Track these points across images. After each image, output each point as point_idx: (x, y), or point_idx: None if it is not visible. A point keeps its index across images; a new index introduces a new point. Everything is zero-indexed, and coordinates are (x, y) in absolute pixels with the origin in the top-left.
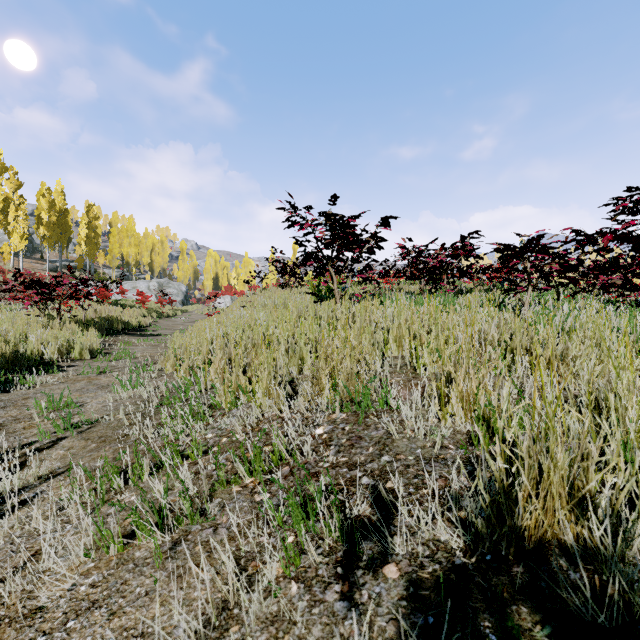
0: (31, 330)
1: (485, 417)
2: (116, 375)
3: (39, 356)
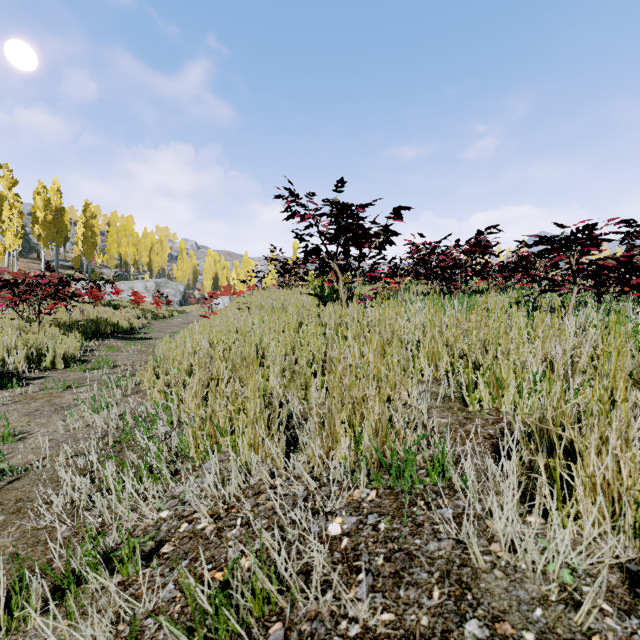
0: None
1: None
2: (84, 391)
3: (5, 365)
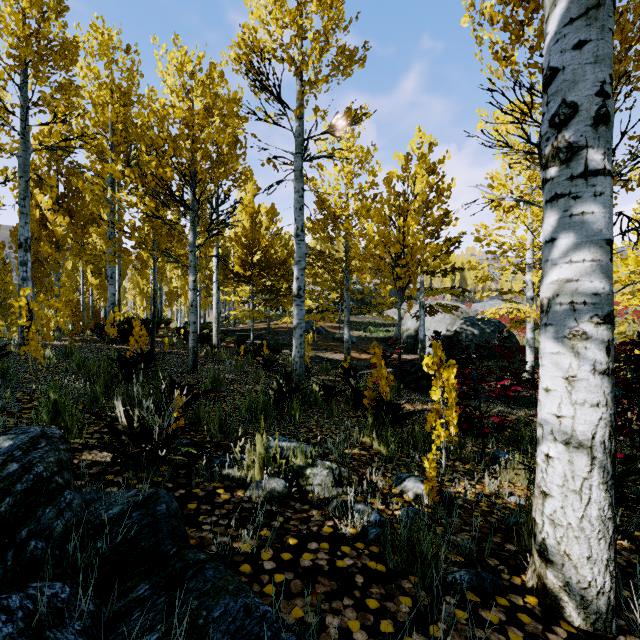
0: None
1: None
2: None
3: None
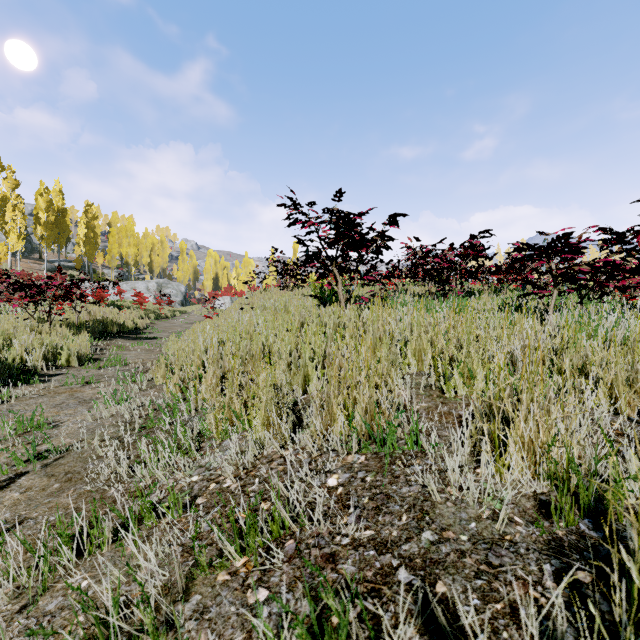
0: (16, 335)
1: (559, 475)
2: (102, 386)
3: (23, 363)
